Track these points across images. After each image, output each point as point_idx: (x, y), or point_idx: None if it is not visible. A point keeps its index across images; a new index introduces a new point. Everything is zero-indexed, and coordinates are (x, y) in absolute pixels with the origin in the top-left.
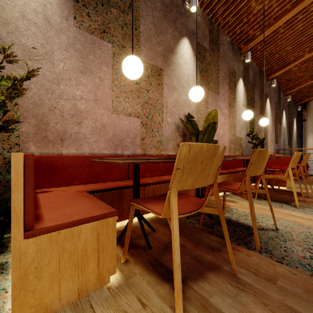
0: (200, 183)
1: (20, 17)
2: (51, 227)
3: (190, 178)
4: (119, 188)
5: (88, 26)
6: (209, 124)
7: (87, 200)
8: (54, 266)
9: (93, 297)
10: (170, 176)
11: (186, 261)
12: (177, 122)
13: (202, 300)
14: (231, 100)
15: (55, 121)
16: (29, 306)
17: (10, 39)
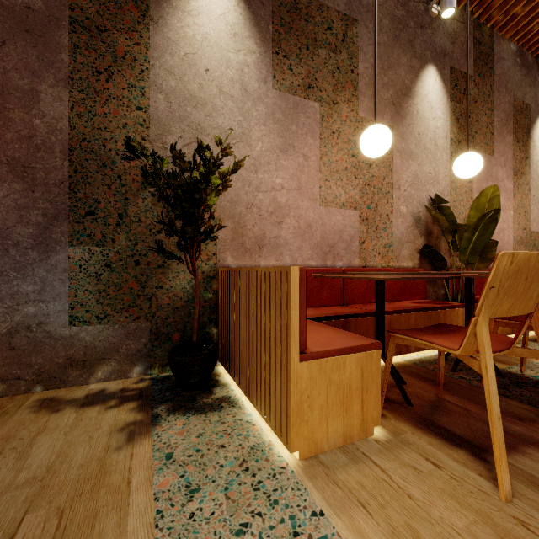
0: (518, 309)
1: (217, 93)
2: (320, 352)
3: (507, 301)
4: (343, 316)
5: (290, 84)
6: (484, 214)
7: (324, 328)
8: (322, 399)
9: (361, 446)
10: (410, 303)
11: (479, 427)
12: (416, 212)
13: (528, 475)
14: (519, 161)
15: (253, 222)
16: (303, 437)
17: (208, 123)
